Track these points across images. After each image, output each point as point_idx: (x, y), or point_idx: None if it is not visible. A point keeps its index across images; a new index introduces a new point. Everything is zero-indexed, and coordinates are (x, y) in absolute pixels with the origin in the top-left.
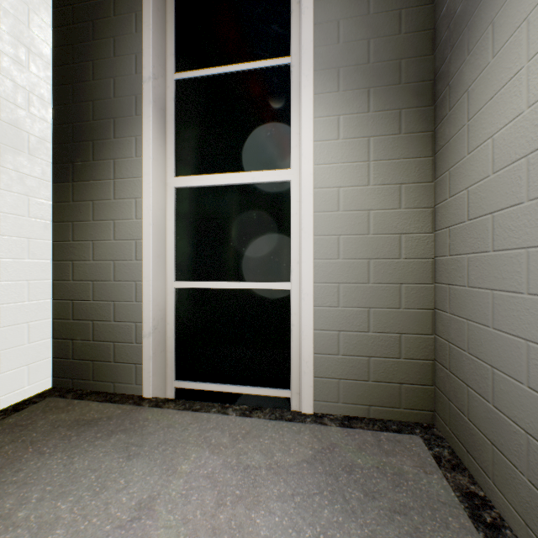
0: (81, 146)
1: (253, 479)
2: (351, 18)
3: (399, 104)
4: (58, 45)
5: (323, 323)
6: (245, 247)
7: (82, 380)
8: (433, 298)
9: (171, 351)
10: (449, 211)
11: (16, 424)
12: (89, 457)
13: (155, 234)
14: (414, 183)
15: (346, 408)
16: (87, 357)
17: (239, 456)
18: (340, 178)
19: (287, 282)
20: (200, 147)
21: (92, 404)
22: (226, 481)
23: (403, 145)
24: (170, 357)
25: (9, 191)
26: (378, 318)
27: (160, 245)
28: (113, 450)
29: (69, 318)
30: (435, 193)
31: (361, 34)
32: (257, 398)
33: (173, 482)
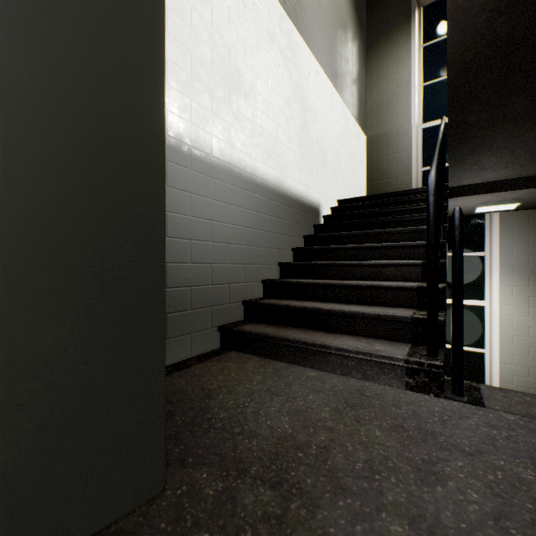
0: None
1: None
2: (519, 246)
3: None
4: None
5: (503, 370)
6: None
7: None
8: None
9: None
10: None
11: None
12: None
13: None
14: None
15: None
16: None
17: None
18: (513, 312)
19: (482, 349)
20: None
21: None
22: None
23: None
24: None
25: None
26: (533, 372)
27: None
28: None
29: None
30: None
31: (524, 253)
32: None
33: None
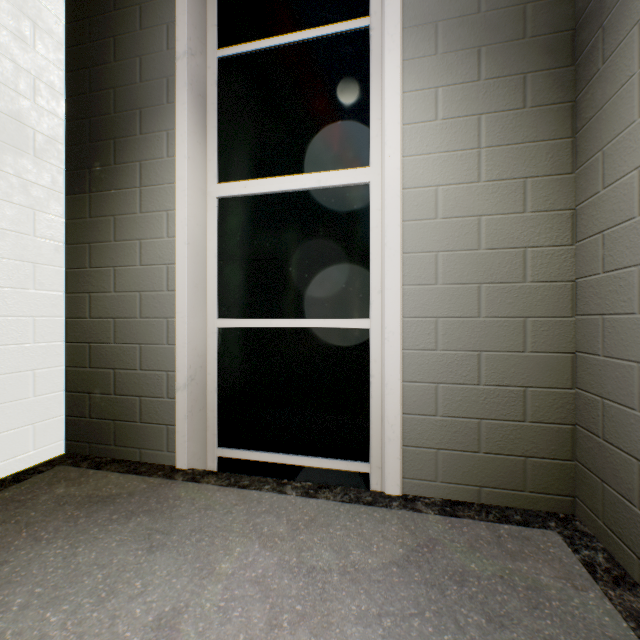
0: (100, 147)
1: (321, 588)
2: None
3: (523, 67)
4: (72, 20)
5: (414, 372)
6: (308, 273)
7: (101, 445)
8: (573, 337)
9: (212, 410)
10: (603, 208)
11: (12, 499)
12: (98, 547)
13: (192, 257)
14: (545, 176)
15: (447, 489)
16: (108, 416)
17: (300, 552)
18: (439, 173)
19: (364, 319)
20: (250, 144)
21: (111, 476)
22: (282, 589)
23: (529, 124)
24: (211, 417)
25: (9, 201)
26: (493, 365)
27: (198, 272)
28: (130, 539)
29: (85, 365)
30: (577, 188)
31: None
32: (324, 472)
33: (208, 589)
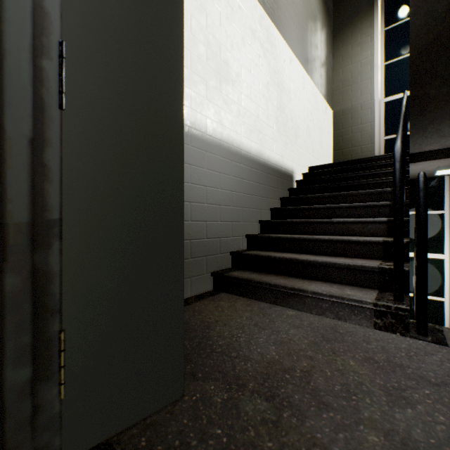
0: None
1: None
2: None
3: None
4: None
5: None
6: None
7: None
8: None
9: None
10: None
11: None
12: None
13: None
14: None
15: None
16: None
17: None
18: None
19: (441, 298)
20: None
21: None
22: None
23: None
24: None
25: None
26: None
27: None
28: None
29: None
30: None
31: None
32: None
33: None
